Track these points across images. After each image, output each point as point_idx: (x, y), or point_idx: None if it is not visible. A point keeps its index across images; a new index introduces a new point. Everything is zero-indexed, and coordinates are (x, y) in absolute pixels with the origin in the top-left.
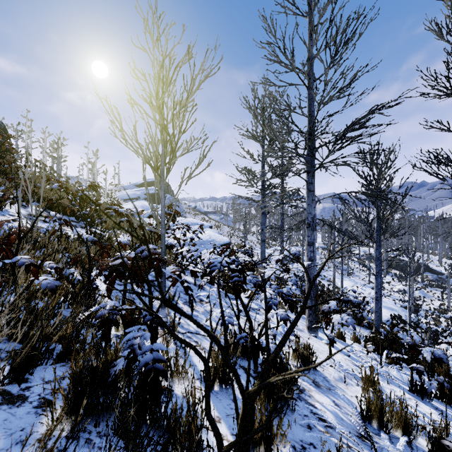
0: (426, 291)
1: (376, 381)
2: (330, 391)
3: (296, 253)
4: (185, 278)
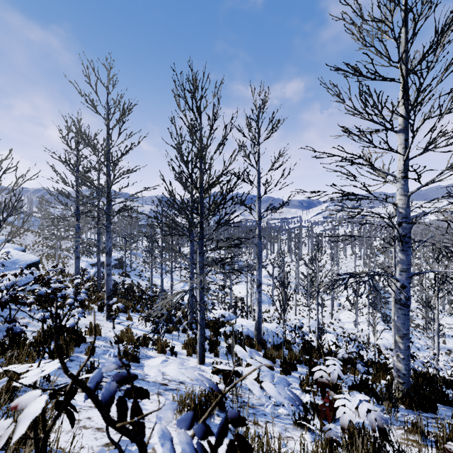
0: (216, 277)
1: (129, 329)
2: (106, 340)
3: (88, 278)
4: None
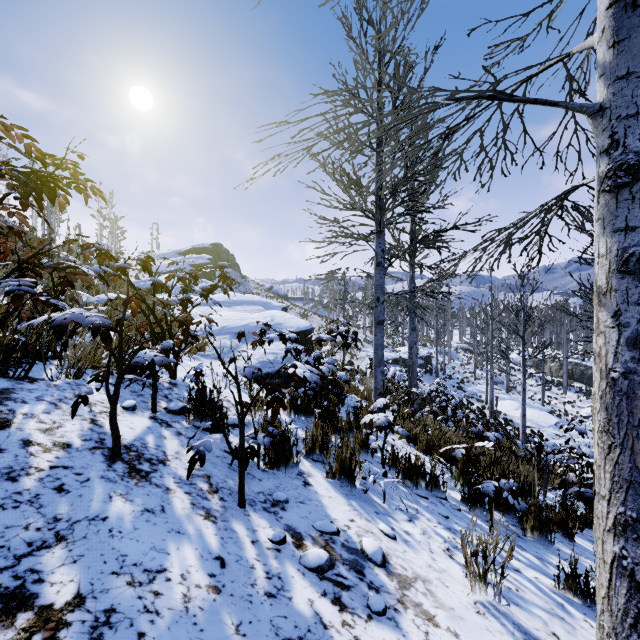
0: None
1: None
2: None
3: None
4: (102, 421)
